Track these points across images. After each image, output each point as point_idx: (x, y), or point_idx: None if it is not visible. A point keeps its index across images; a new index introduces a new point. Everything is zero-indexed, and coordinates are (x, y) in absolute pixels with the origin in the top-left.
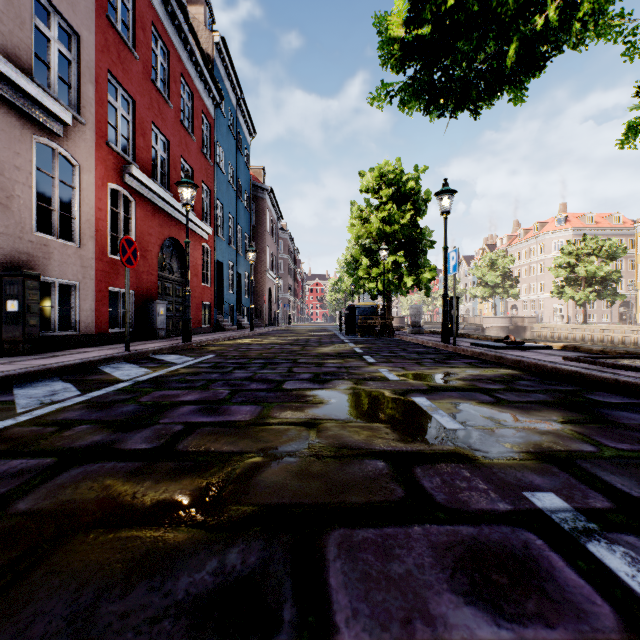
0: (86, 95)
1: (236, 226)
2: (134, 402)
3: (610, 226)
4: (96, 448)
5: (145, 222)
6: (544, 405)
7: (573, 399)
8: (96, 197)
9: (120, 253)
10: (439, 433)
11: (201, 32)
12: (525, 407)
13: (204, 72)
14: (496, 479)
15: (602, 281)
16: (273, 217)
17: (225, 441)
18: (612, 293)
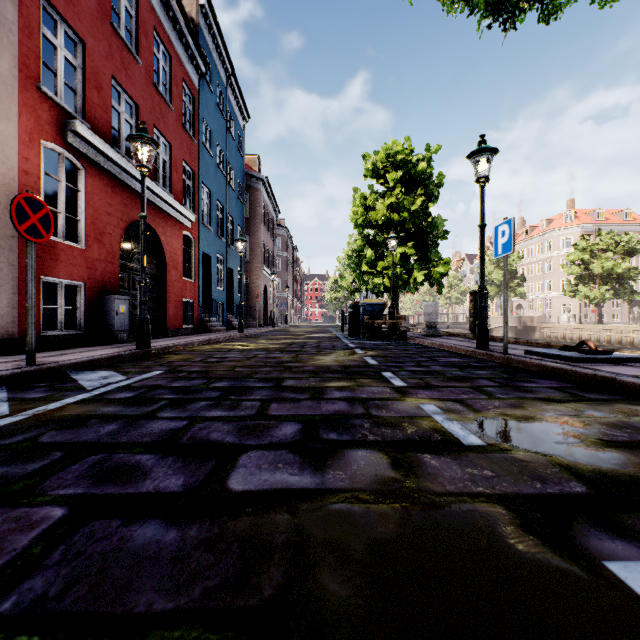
0: (1, 14)
1: (226, 216)
2: None
3: (620, 222)
4: None
5: (101, 198)
6: None
7: None
8: (19, 155)
9: (13, 217)
10: None
11: None
12: None
13: (185, 32)
14: None
15: (618, 279)
16: (269, 210)
17: None
18: (629, 291)
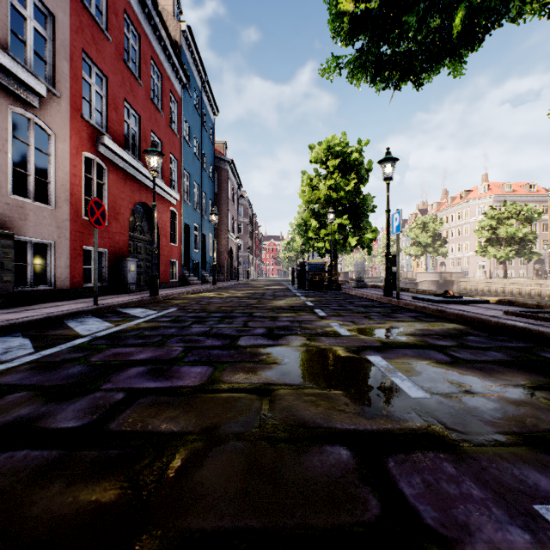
0: (61, 71)
1: (201, 193)
2: (83, 362)
3: (526, 194)
4: (16, 427)
5: (117, 188)
6: (504, 366)
7: (530, 358)
8: (71, 164)
9: (88, 214)
10: (404, 404)
11: (170, 21)
12: (485, 368)
13: (172, 56)
14: (491, 480)
15: (520, 241)
16: (234, 185)
17: (166, 416)
18: (529, 252)
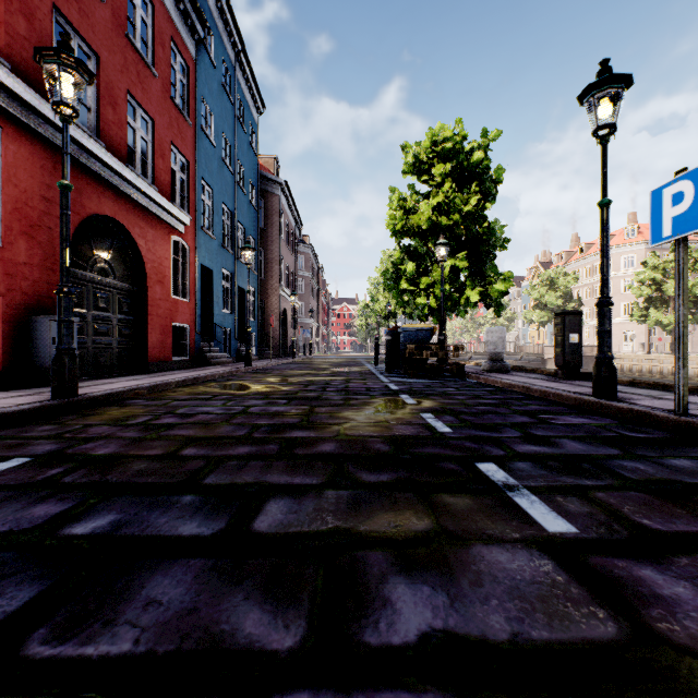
0: None
1: (234, 223)
2: None
3: (690, 238)
4: None
5: (33, 175)
6: None
7: None
8: None
9: None
10: None
11: None
12: None
13: None
14: None
15: (696, 301)
16: (289, 221)
17: None
18: None
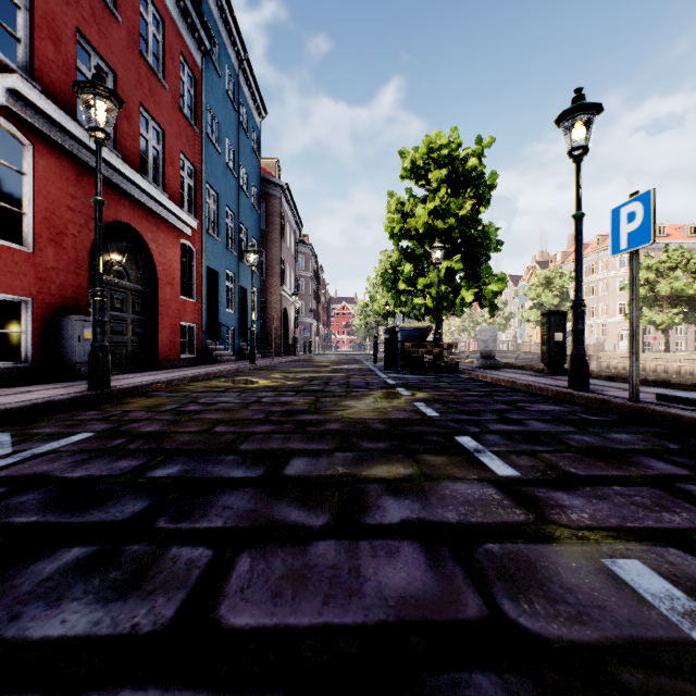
0: None
1: (238, 225)
2: None
3: (684, 239)
4: None
5: (59, 186)
6: None
7: None
8: None
9: None
10: None
11: None
12: None
13: None
14: None
15: (688, 301)
16: (290, 222)
17: None
18: None
